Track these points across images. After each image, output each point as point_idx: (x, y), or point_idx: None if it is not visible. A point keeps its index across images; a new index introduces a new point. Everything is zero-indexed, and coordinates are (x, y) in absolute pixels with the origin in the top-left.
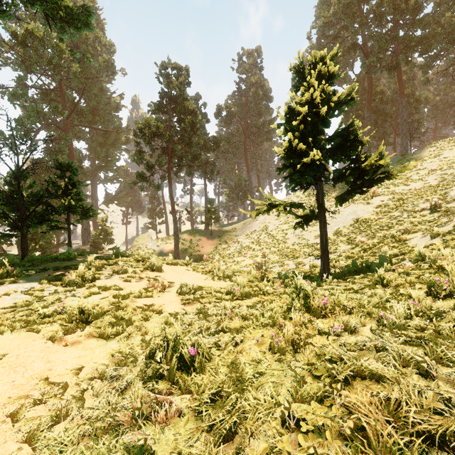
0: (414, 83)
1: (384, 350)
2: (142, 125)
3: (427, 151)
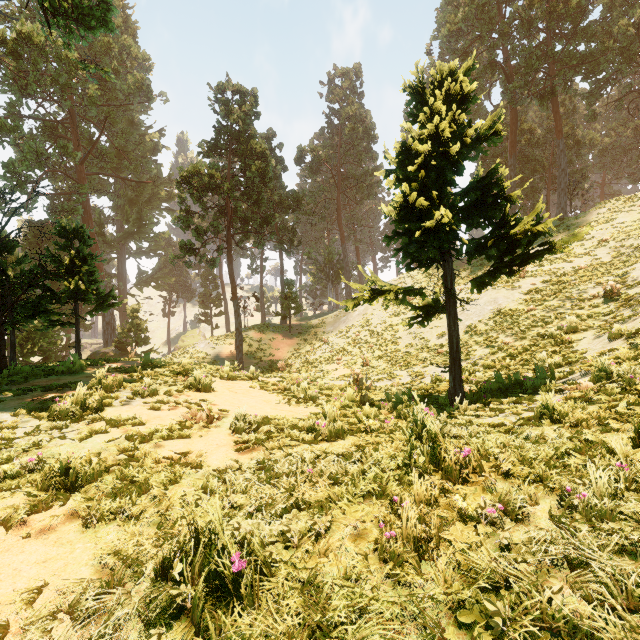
0: (574, 119)
1: (584, 566)
2: (189, 173)
3: (595, 214)
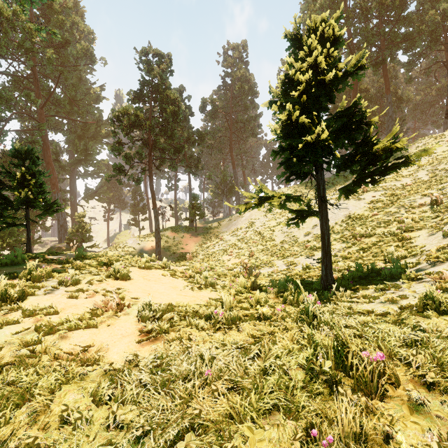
0: (396, 82)
1: None
2: (119, 113)
3: (414, 147)
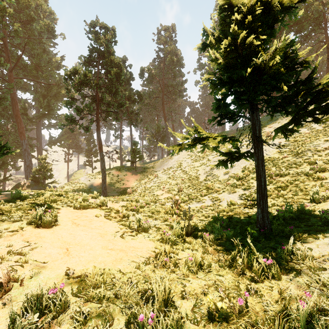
0: None
1: None
2: (71, 72)
3: None
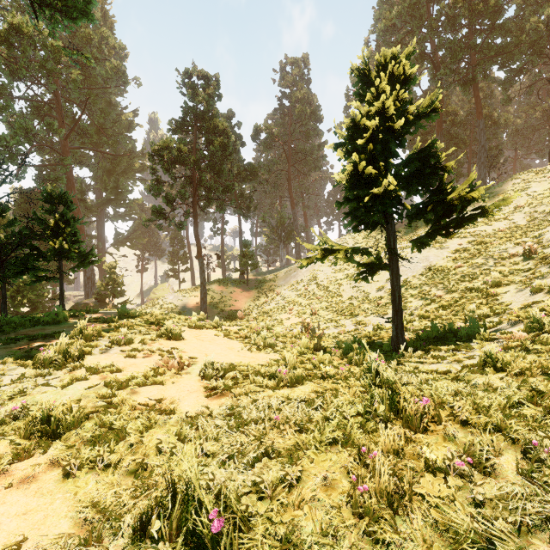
0: (491, 102)
1: None
2: (160, 147)
3: (511, 184)
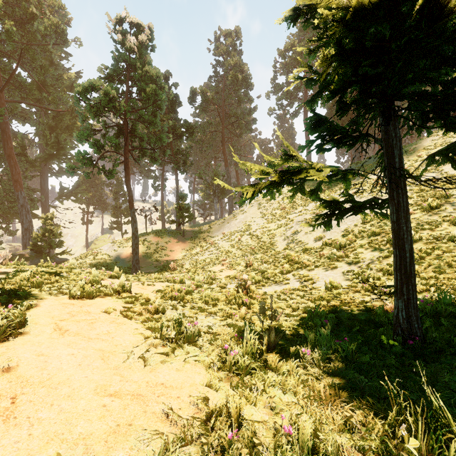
0: None
1: None
2: (85, 88)
3: (429, 141)
